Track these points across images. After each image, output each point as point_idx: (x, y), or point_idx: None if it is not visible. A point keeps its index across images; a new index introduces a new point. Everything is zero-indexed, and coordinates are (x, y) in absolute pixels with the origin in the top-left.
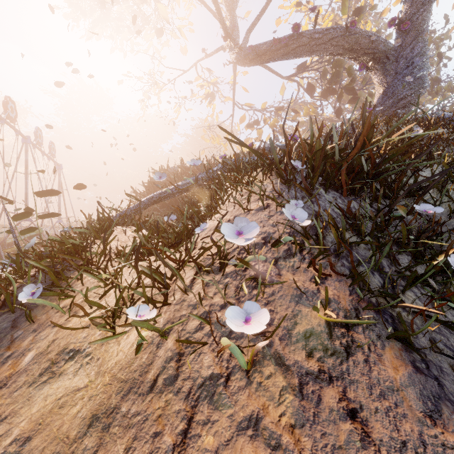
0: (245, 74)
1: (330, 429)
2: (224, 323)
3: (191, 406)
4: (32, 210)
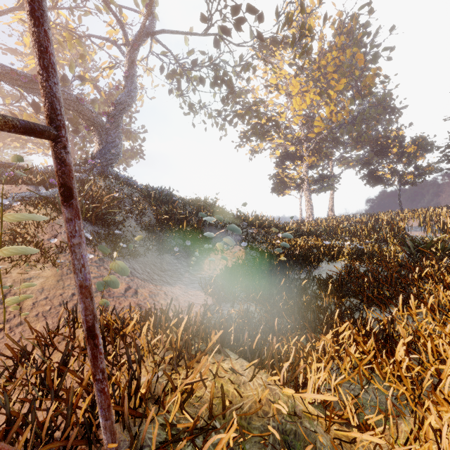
0: None
1: (103, 271)
2: None
3: None
4: None
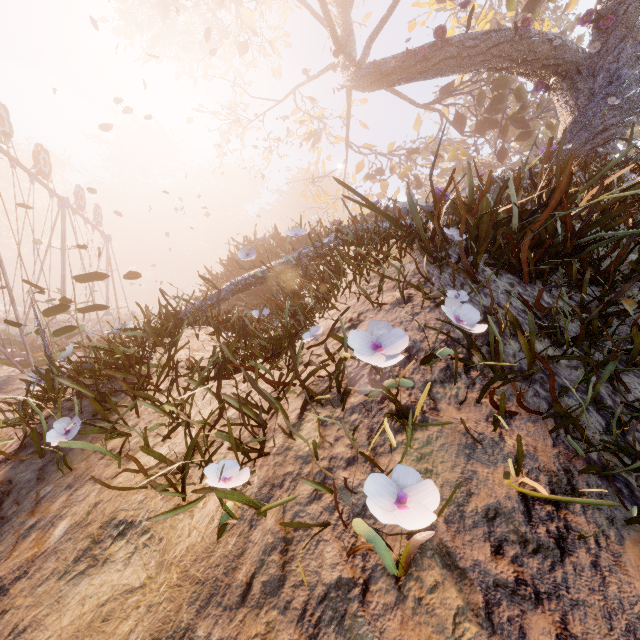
0: (363, 103)
1: None
2: (354, 490)
3: (308, 636)
4: (71, 301)
